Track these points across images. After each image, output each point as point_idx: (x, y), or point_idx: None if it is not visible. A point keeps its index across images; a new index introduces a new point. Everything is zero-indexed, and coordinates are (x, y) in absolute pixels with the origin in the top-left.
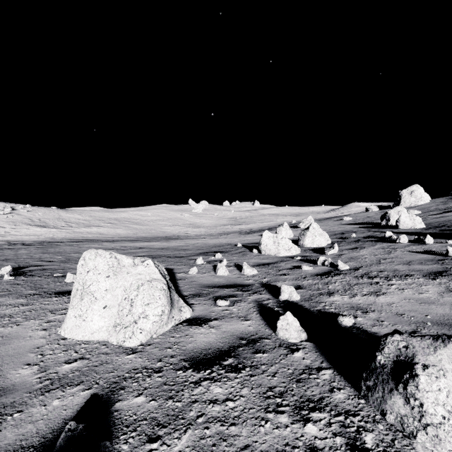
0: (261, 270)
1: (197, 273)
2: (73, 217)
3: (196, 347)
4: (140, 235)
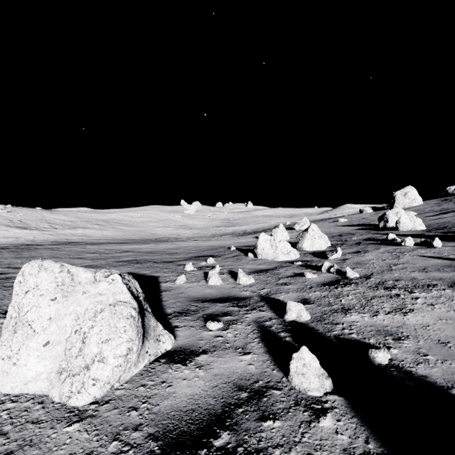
0: (259, 278)
1: (185, 282)
2: (57, 218)
3: (175, 407)
4: (128, 237)
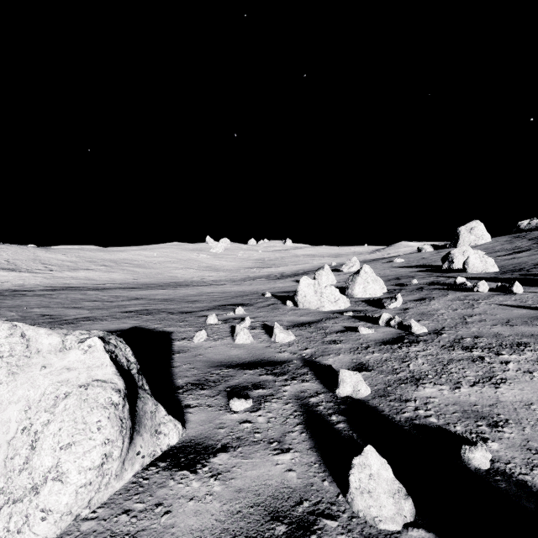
0: (300, 333)
1: (206, 340)
2: (54, 258)
3: None
4: (141, 281)
